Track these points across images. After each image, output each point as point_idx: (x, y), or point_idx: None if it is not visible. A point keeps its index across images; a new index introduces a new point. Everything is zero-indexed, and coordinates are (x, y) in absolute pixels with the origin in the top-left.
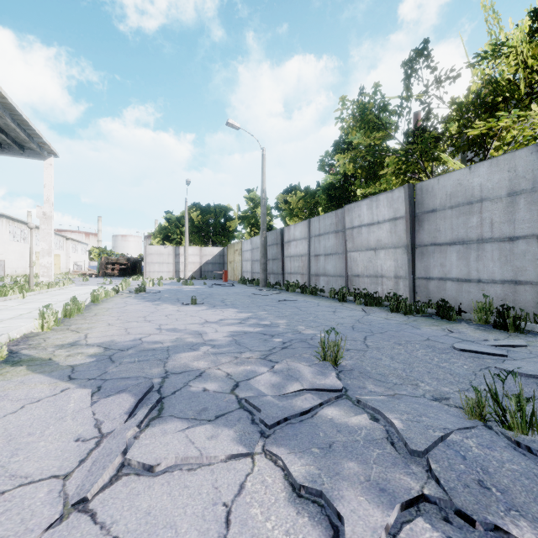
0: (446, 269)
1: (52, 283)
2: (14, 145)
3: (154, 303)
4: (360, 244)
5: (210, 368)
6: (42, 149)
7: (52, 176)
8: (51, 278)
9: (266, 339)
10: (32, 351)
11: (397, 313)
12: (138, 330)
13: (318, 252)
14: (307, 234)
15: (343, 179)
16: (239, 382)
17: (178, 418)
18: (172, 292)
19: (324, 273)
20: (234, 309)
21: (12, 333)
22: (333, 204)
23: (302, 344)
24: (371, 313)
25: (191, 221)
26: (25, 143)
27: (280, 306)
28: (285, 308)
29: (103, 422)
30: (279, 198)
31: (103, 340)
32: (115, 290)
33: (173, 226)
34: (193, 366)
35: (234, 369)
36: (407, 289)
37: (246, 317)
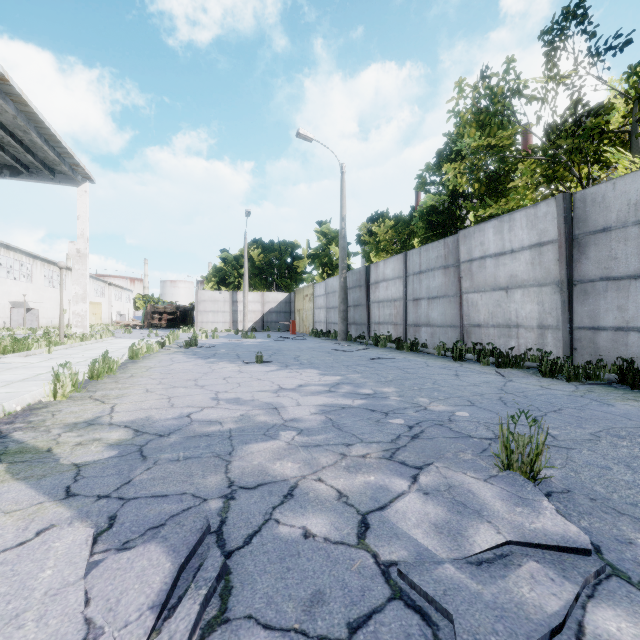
0: (629, 314)
1: (87, 335)
2: (43, 168)
3: (207, 360)
4: (482, 282)
5: (305, 478)
6: (75, 172)
7: (87, 206)
8: (86, 329)
9: (378, 419)
10: (28, 435)
11: (551, 378)
12: (186, 401)
13: (418, 295)
14: (402, 272)
15: (448, 200)
16: (366, 514)
17: (265, 628)
18: (230, 346)
19: (426, 323)
20: (315, 370)
21: (8, 403)
22: (434, 234)
23: (440, 430)
24: (512, 377)
25: (251, 261)
26: (56, 165)
27: (375, 366)
28: (384, 370)
29: (101, 634)
30: (362, 229)
31: (135, 416)
32: (160, 344)
33: (230, 267)
34: (275, 473)
35: (348, 481)
36: (559, 344)
37: (335, 382)
